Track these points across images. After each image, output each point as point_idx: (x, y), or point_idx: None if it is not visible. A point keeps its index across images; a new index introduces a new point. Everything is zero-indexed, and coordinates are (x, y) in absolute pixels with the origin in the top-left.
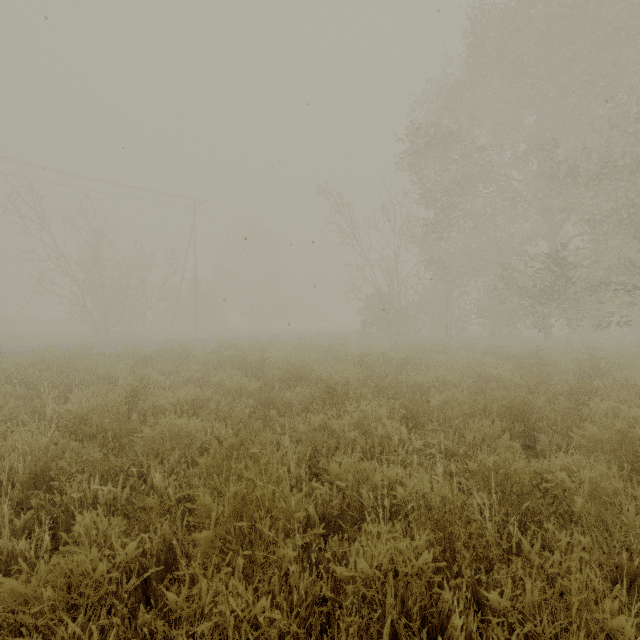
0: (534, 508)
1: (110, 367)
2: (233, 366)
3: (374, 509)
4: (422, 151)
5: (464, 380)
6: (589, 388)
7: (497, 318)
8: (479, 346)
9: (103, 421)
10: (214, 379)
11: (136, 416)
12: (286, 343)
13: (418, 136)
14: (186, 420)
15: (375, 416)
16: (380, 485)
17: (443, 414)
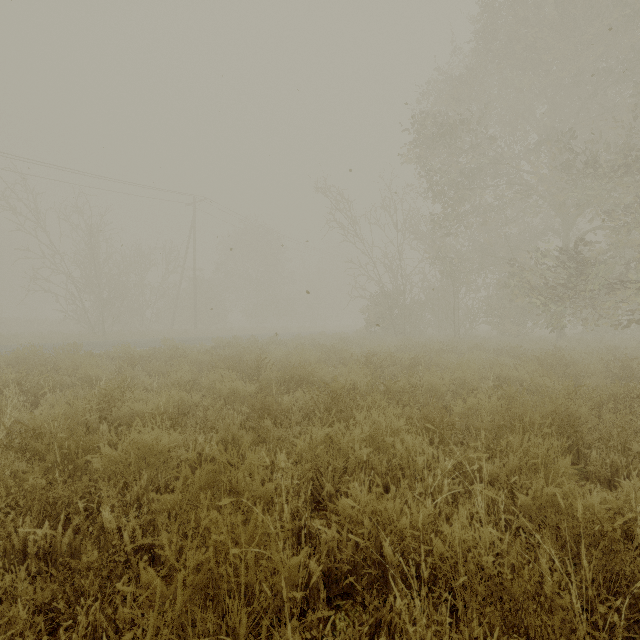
0: (629, 572)
1: (92, 368)
2: (228, 367)
3: (400, 567)
4: (429, 142)
5: (481, 382)
6: (635, 393)
7: (506, 317)
8: (489, 346)
9: (57, 435)
10: (205, 381)
11: (106, 427)
12: (287, 342)
13: (425, 126)
14: (162, 433)
15: (390, 428)
16: (408, 534)
17: (467, 424)
